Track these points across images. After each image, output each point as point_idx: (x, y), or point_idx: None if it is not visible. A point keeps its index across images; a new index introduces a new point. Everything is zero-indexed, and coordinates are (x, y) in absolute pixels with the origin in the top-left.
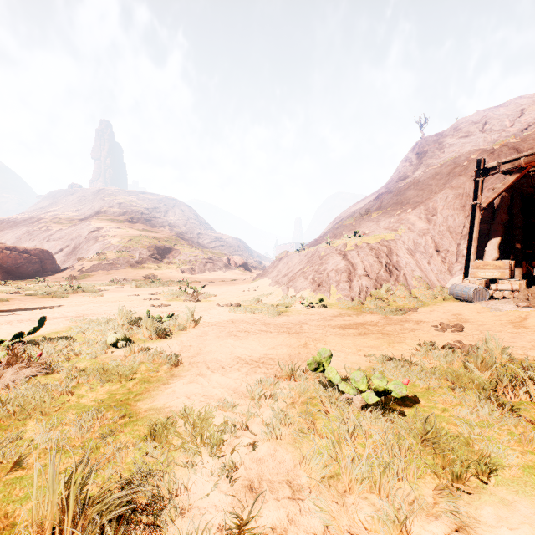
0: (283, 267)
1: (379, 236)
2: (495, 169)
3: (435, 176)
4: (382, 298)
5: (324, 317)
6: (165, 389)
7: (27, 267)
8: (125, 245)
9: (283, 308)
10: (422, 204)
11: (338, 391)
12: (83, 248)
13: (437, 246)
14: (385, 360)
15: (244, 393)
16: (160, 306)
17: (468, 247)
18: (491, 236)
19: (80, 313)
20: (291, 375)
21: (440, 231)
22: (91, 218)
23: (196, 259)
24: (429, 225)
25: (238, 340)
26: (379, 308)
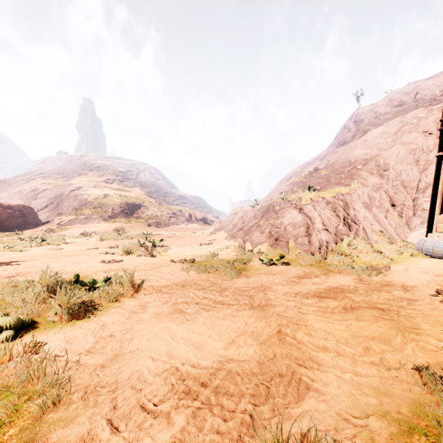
0: (238, 221)
1: (334, 191)
2: None
3: (383, 135)
4: (345, 254)
5: (289, 278)
6: None
7: (10, 221)
8: (100, 202)
9: (241, 264)
10: (372, 160)
11: None
12: (64, 205)
13: (392, 200)
14: (439, 391)
15: None
16: (111, 262)
17: (432, 200)
18: None
19: (18, 271)
20: None
21: (394, 185)
22: (73, 179)
23: (162, 214)
24: (382, 180)
25: (183, 323)
26: (346, 266)
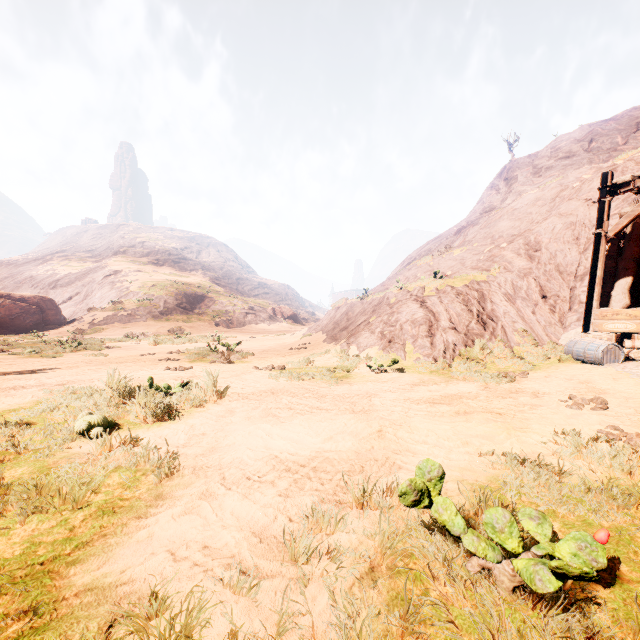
0: (342, 319)
1: (467, 278)
2: (628, 185)
3: (536, 202)
4: (475, 359)
5: (401, 385)
6: (136, 532)
7: (24, 318)
8: (147, 292)
9: (343, 372)
10: (521, 237)
11: (454, 540)
12: (96, 296)
13: (543, 290)
14: (517, 466)
15: (279, 540)
16: (178, 369)
17: (589, 291)
18: (620, 276)
19: (66, 379)
20: (363, 499)
21: (547, 270)
22: (107, 260)
23: (235, 309)
24: (531, 263)
25: (278, 424)
26: (474, 372)
